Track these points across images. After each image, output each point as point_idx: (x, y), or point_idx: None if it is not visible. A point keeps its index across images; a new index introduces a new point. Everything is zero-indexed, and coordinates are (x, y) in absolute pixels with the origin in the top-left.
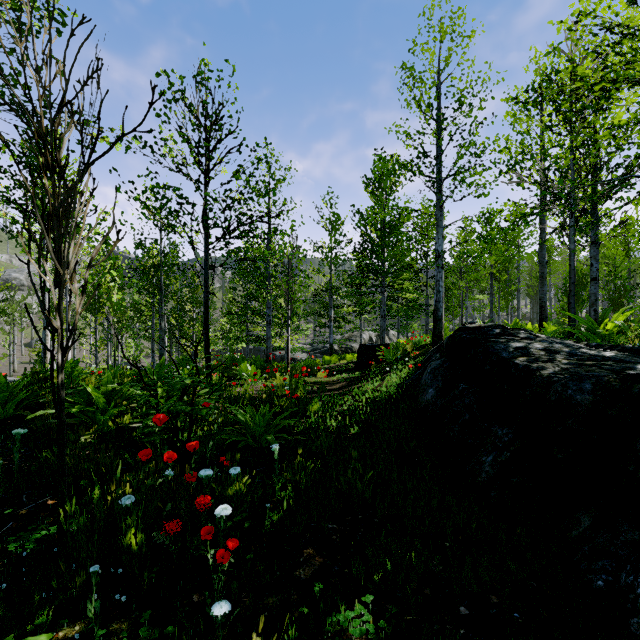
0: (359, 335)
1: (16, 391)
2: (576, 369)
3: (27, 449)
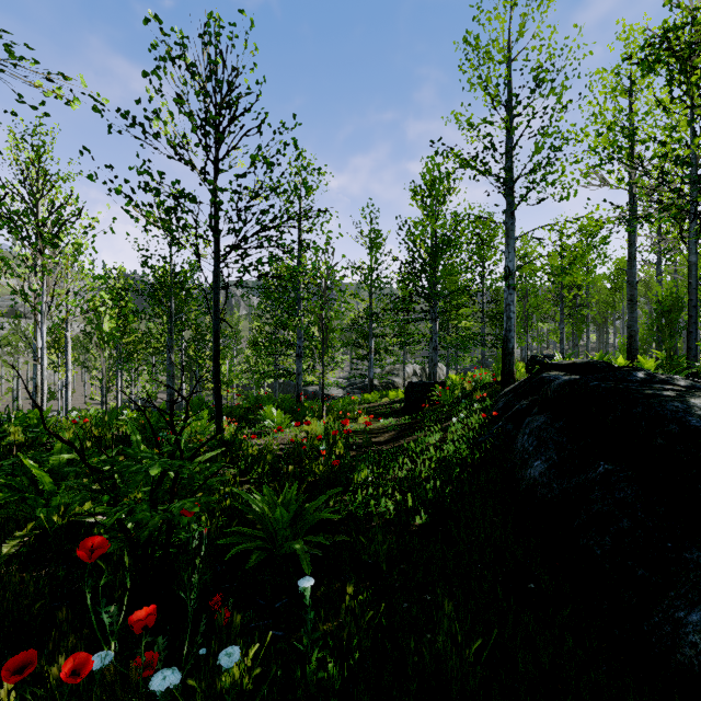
0: (402, 368)
1: None
2: None
3: None
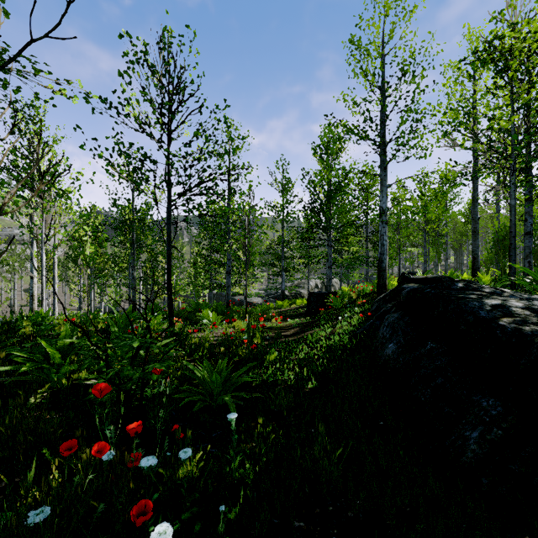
0: (307, 282)
1: None
2: None
3: None
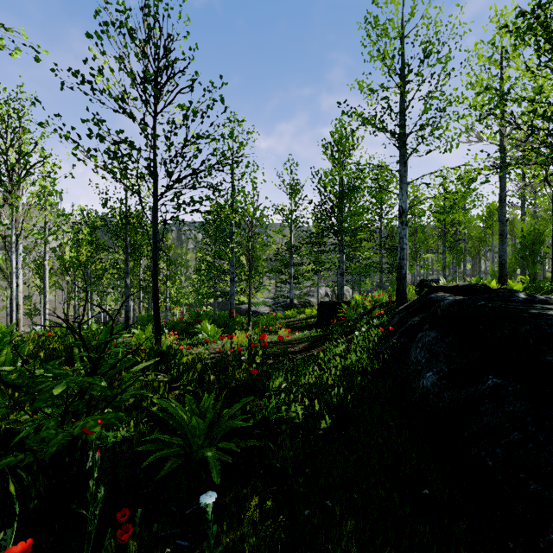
0: (316, 290)
1: None
2: None
3: None
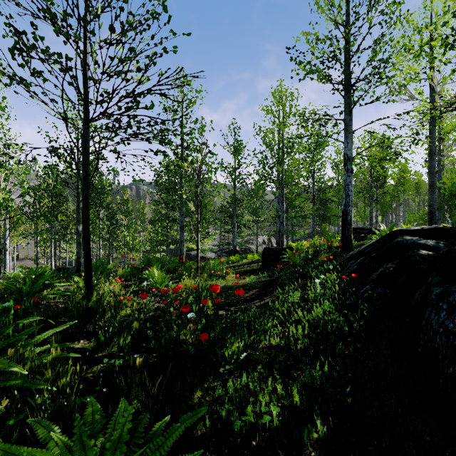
0: (255, 239)
1: None
2: None
3: None
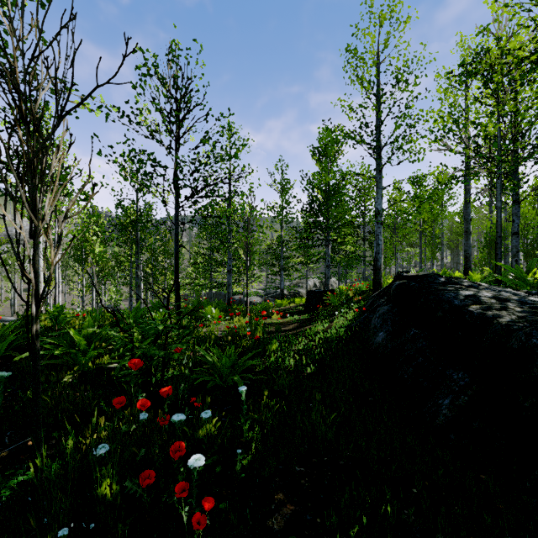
0: (305, 282)
1: (7, 333)
2: (533, 317)
3: (14, 388)
